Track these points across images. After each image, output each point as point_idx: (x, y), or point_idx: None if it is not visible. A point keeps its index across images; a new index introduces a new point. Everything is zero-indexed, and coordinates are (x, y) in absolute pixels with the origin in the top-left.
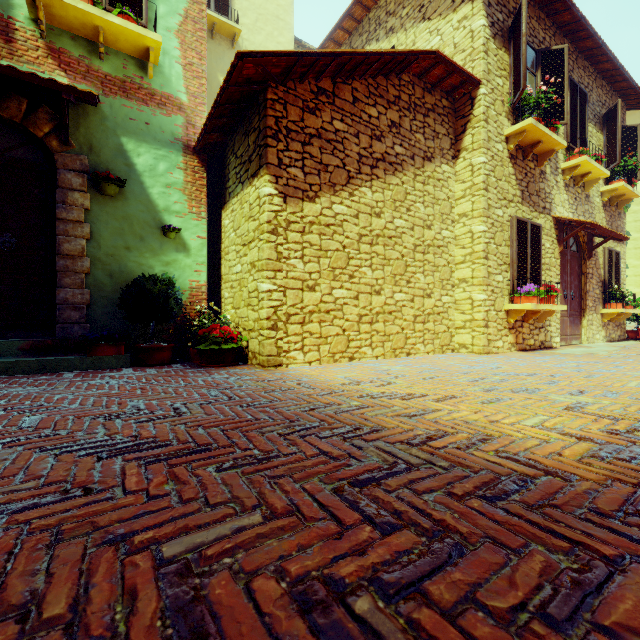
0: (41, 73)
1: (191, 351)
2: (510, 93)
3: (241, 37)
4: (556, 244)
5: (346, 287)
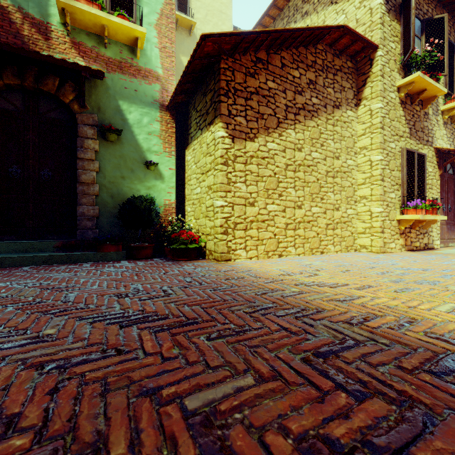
0: (67, 59)
1: (166, 249)
2: (401, 54)
3: (196, 27)
4: (437, 169)
5: (276, 203)
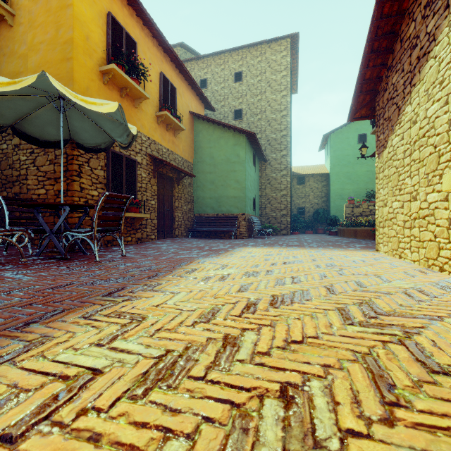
0: None
1: None
2: None
3: None
4: None
5: (397, 199)
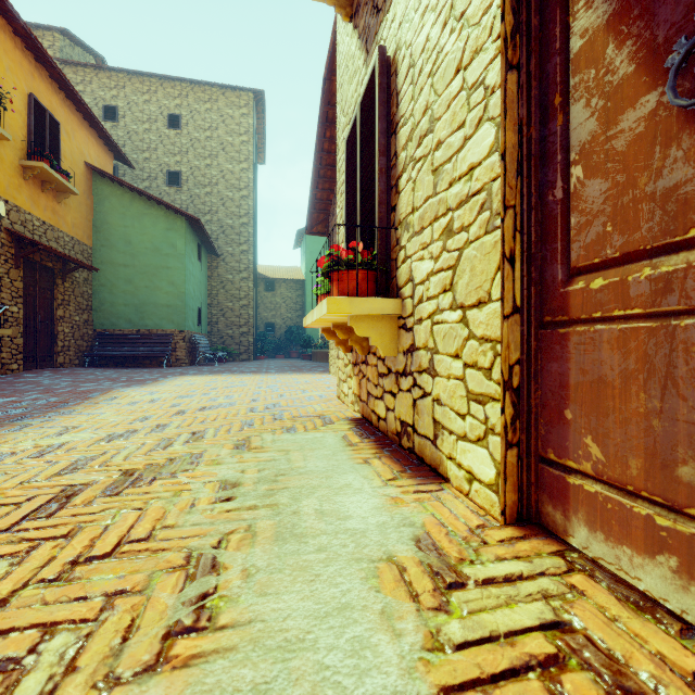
0: None
1: None
2: None
3: None
4: None
5: None
